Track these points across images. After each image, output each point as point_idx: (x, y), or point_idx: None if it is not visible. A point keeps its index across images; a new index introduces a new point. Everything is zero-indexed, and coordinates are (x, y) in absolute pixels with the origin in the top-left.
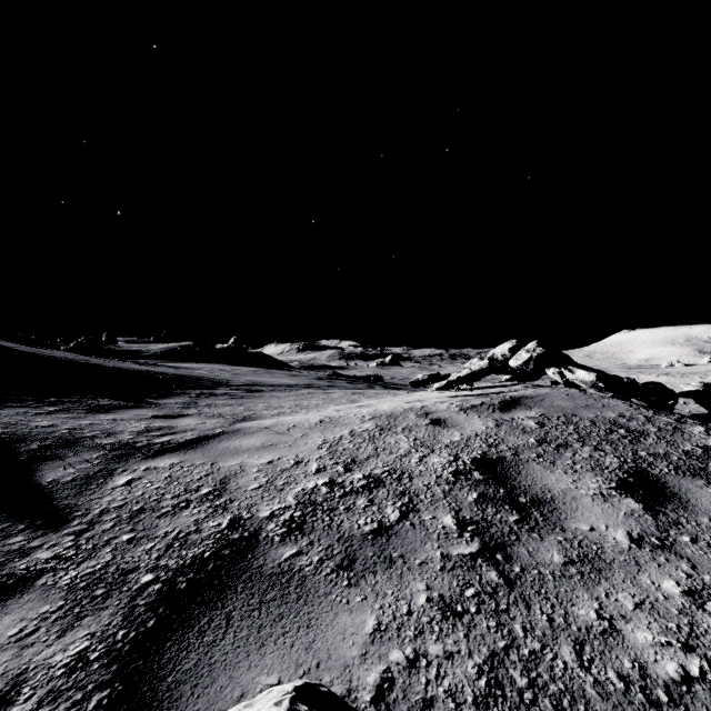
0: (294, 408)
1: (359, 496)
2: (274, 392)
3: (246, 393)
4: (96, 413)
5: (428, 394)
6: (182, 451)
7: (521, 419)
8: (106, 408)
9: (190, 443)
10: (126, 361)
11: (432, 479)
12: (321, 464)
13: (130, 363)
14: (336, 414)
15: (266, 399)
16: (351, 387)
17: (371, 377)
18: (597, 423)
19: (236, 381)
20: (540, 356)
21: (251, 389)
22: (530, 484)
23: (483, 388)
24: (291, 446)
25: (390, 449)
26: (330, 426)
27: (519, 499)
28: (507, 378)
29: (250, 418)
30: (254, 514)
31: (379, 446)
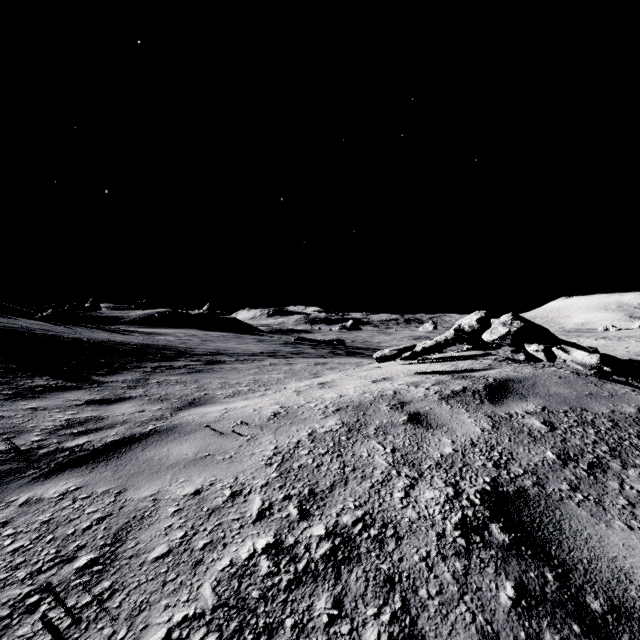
0: (252, 385)
1: (318, 586)
2: (236, 364)
3: (205, 366)
4: (17, 400)
5: (393, 367)
6: (90, 465)
7: (521, 415)
8: (35, 391)
9: (106, 450)
10: (99, 328)
11: (432, 542)
12: (266, 500)
13: (100, 331)
14: (294, 402)
15: (224, 373)
16: (315, 354)
17: (334, 341)
18: (619, 424)
19: (201, 350)
20: (519, 330)
21: (213, 360)
22: (589, 559)
23: (449, 359)
24: (232, 458)
25: (362, 468)
26: (285, 422)
27: (587, 602)
28: (469, 347)
29: (199, 401)
30: (136, 639)
31: (347, 461)
